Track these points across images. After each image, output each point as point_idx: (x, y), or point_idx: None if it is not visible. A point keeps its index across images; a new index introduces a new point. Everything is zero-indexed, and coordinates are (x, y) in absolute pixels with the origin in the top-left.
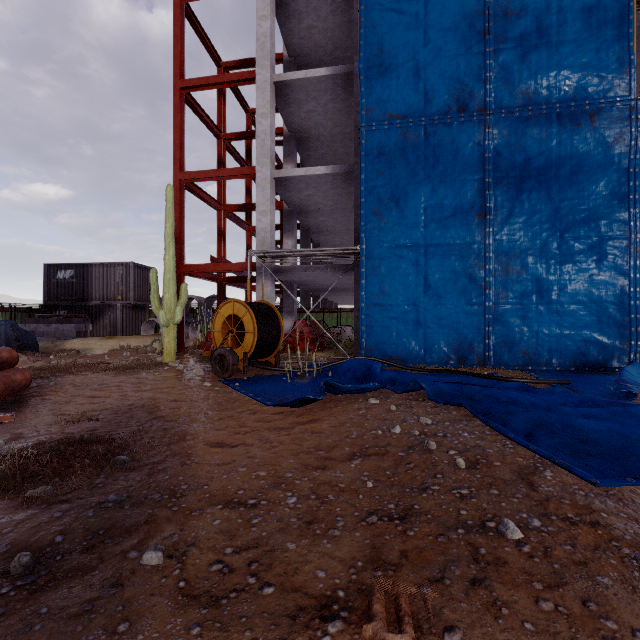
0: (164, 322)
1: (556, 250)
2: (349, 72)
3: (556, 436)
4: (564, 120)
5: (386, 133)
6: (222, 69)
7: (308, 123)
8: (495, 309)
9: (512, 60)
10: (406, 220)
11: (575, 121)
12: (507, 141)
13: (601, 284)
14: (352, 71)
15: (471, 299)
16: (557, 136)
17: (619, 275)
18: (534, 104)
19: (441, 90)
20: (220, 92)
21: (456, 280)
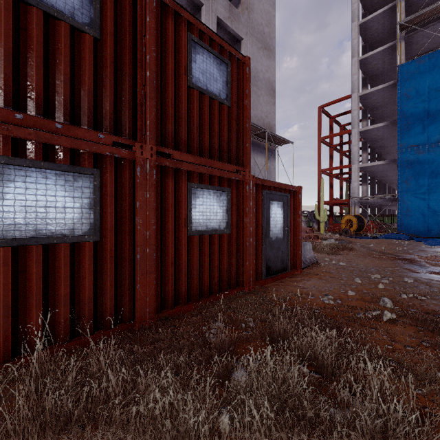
0: (321, 221)
1: None
2: (394, 122)
3: (437, 244)
4: None
5: (409, 152)
6: (331, 119)
7: (374, 136)
8: None
9: None
10: (419, 184)
11: None
12: None
13: None
14: (396, 122)
15: None
16: None
17: None
18: None
19: (436, 133)
20: (331, 128)
21: None
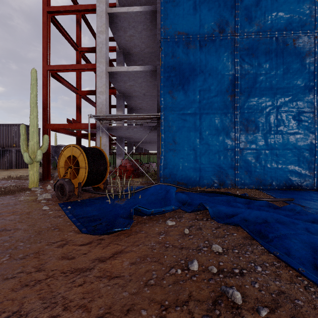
0: (28, 160)
1: (275, 118)
2: (154, 10)
3: None
4: (279, 42)
5: (176, 43)
6: None
7: (130, 44)
8: (241, 152)
9: (250, 4)
10: (188, 98)
11: (285, 43)
12: (247, 52)
13: (299, 138)
14: (156, 10)
15: (227, 146)
16: (275, 51)
17: (309, 133)
18: (263, 31)
19: (209, 19)
20: (77, 23)
21: (218, 135)
